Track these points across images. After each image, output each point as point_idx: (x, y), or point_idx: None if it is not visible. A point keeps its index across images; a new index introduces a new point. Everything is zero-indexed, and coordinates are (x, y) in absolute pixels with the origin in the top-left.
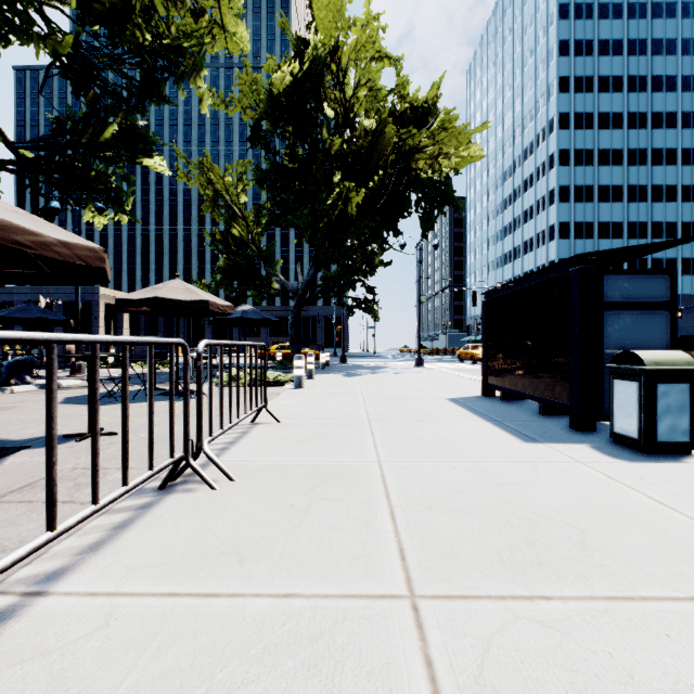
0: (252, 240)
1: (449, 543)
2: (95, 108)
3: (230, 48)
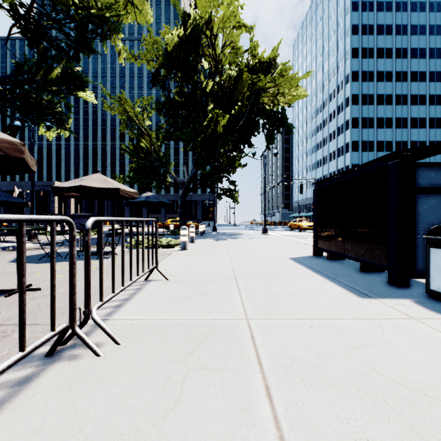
0: (154, 149)
1: (336, 440)
2: (45, 57)
3: (138, 20)
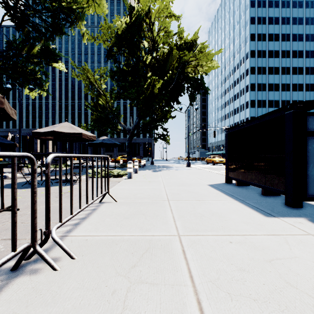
0: (108, 105)
1: None
2: (28, 38)
3: (97, 11)
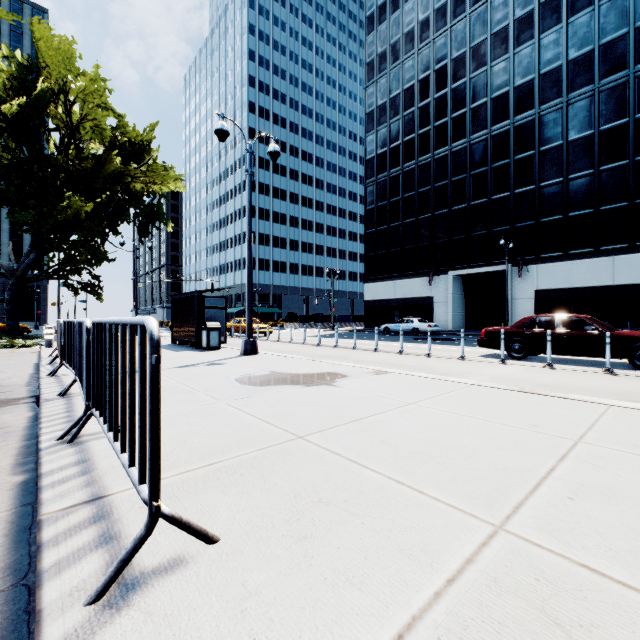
0: None
1: None
2: None
3: None
